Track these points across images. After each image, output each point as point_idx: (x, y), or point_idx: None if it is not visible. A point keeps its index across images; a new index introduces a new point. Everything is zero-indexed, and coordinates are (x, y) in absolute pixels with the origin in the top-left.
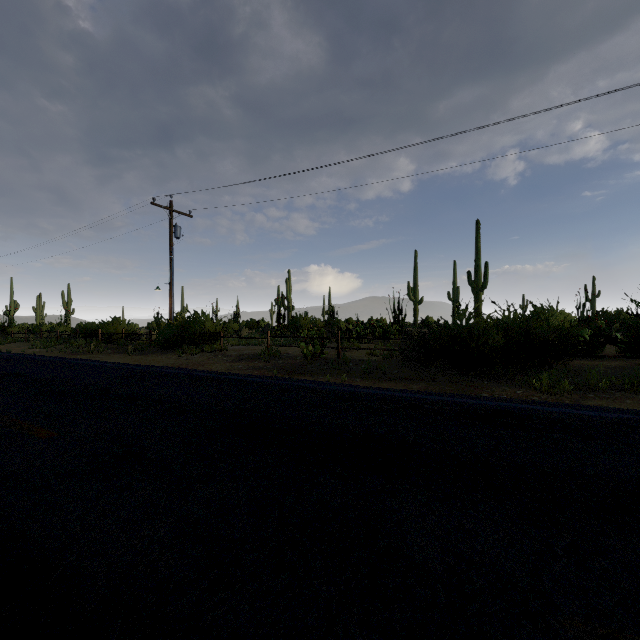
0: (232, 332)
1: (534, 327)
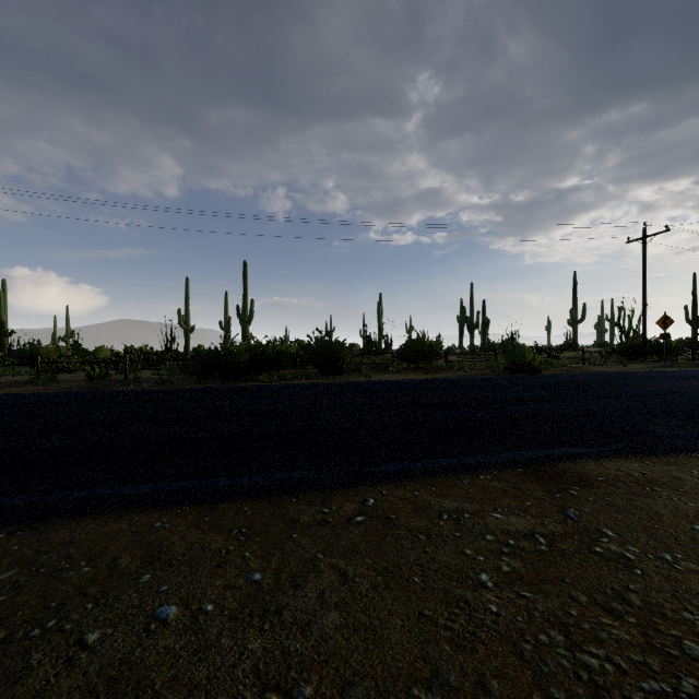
0: None
1: (266, 350)
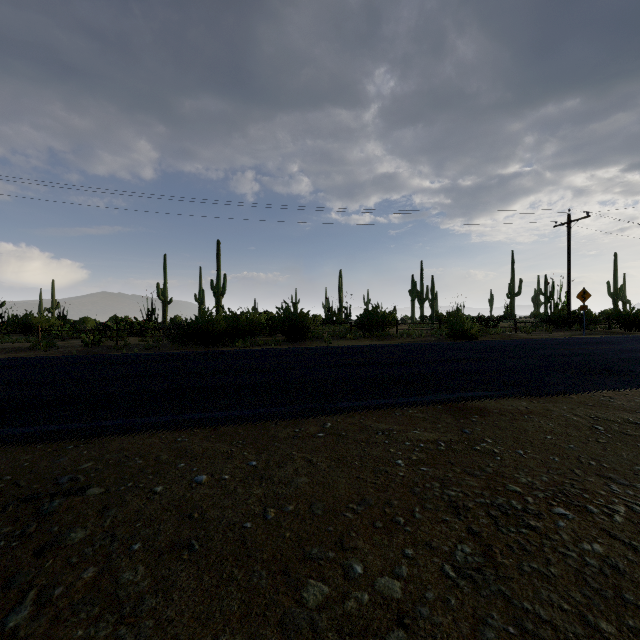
0: None
1: (240, 320)
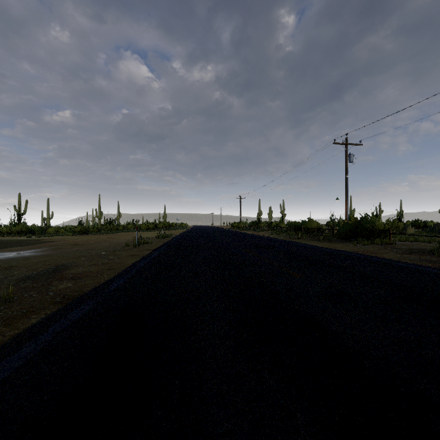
0: (400, 230)
1: None
